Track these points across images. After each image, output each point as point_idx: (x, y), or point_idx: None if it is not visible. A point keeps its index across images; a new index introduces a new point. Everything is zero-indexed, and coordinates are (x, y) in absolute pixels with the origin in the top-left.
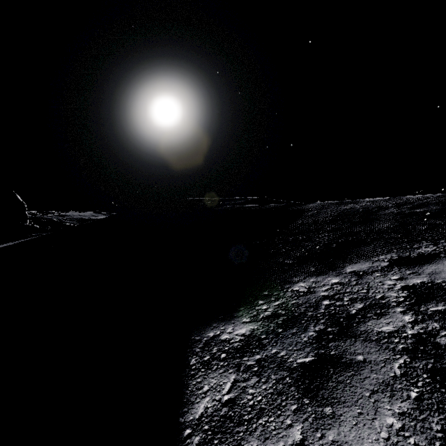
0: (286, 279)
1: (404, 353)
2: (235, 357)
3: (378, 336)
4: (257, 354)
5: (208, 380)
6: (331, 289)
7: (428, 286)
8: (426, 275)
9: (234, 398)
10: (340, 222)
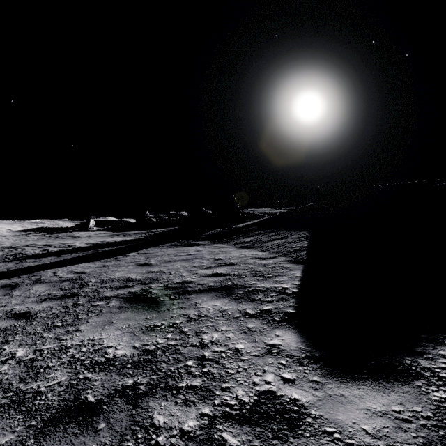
0: None
1: None
2: None
3: None
4: None
5: None
6: None
7: None
8: None
9: None
10: None
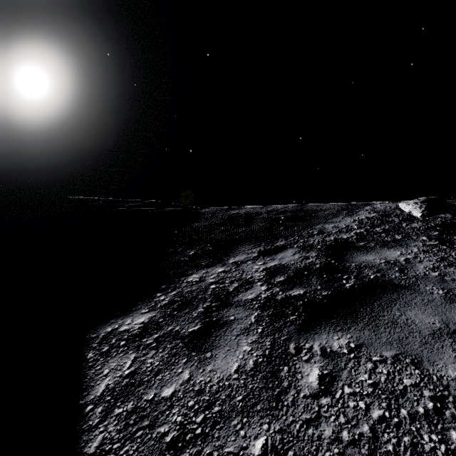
0: (182, 273)
1: (258, 309)
2: (135, 341)
3: (244, 302)
4: (155, 334)
5: (108, 365)
6: (217, 276)
7: (277, 266)
8: (278, 260)
9: (135, 370)
10: (228, 225)
